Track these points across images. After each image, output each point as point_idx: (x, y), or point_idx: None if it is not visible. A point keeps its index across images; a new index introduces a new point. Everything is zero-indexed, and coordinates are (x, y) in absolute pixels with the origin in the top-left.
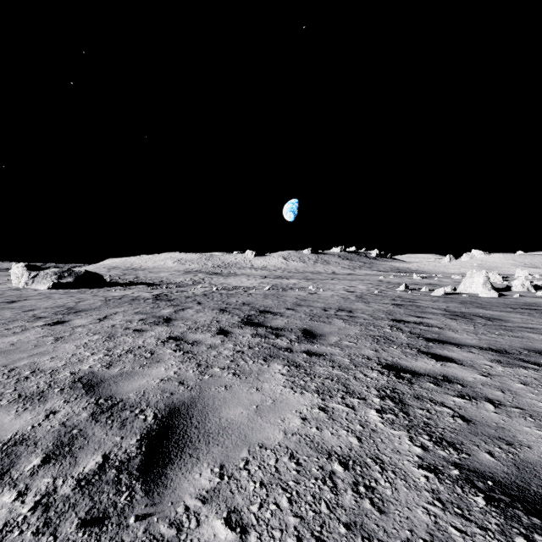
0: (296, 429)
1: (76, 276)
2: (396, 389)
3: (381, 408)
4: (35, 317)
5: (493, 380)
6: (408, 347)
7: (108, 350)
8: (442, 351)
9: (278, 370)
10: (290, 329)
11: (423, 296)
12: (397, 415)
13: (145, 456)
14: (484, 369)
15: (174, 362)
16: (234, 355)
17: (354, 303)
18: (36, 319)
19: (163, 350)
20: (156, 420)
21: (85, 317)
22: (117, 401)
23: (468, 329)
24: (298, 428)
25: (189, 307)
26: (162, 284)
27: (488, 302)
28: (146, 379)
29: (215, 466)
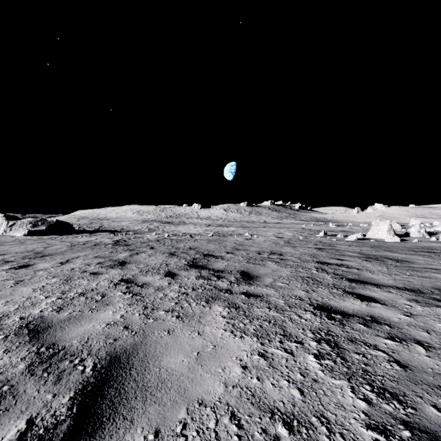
0: (237, 380)
1: (49, 225)
2: (330, 331)
3: (319, 353)
4: (3, 261)
5: (416, 320)
6: (334, 288)
7: (63, 293)
8: (364, 291)
9: (219, 312)
10: (229, 271)
11: (340, 241)
12: (335, 361)
13: (74, 419)
14: (406, 309)
15: (122, 305)
16: (178, 297)
17: (283, 247)
18: (4, 263)
19: (113, 292)
20: (94, 372)
21: (49, 261)
22: (58, 350)
23: (383, 270)
24: (239, 379)
25: (143, 252)
26: (122, 232)
27: (393, 246)
28: (93, 324)
29: (150, 431)
